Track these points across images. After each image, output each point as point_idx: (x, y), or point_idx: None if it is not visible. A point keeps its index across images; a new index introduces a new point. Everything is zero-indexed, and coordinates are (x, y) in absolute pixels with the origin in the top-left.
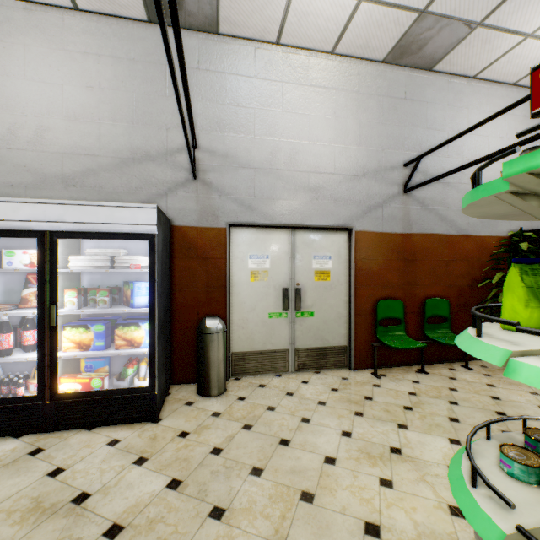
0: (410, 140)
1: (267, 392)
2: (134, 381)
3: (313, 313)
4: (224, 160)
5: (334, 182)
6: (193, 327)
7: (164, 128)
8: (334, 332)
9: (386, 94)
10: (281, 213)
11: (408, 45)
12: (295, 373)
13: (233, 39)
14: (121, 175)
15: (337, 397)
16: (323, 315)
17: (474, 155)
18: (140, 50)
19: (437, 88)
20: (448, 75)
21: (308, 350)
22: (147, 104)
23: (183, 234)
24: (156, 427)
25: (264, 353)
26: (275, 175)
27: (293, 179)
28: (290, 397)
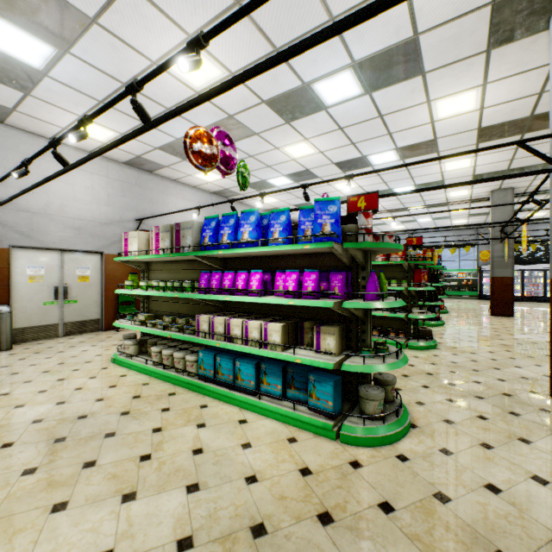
0: (140, 207)
1: (46, 344)
2: None
3: (77, 301)
4: (7, 205)
5: (92, 226)
6: None
7: None
8: (92, 311)
9: (126, 180)
10: (54, 241)
11: (136, 162)
12: (64, 337)
13: (15, 128)
14: None
15: (92, 339)
16: (84, 302)
17: (175, 219)
18: None
19: (155, 182)
20: (161, 176)
21: (74, 323)
22: None
23: None
24: None
25: (40, 327)
26: (49, 218)
27: (63, 221)
28: (62, 343)
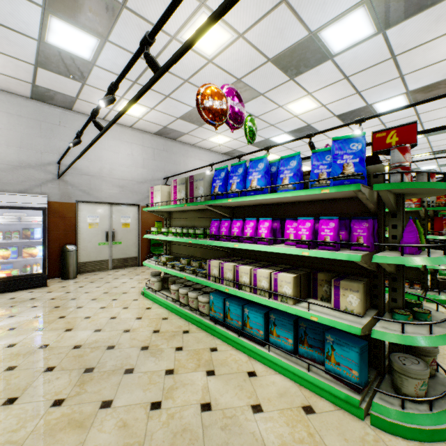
0: (166, 168)
1: (99, 275)
2: (33, 272)
3: (121, 242)
4: (74, 170)
5: (132, 184)
6: (57, 251)
7: (40, 152)
8: (132, 250)
9: (156, 147)
10: (105, 197)
11: (163, 132)
12: (112, 270)
13: (80, 113)
14: (13, 174)
15: (130, 273)
16: (126, 243)
17: None
18: (25, 111)
19: (178, 147)
20: (182, 143)
21: (119, 259)
22: (29, 139)
23: (51, 205)
24: (49, 287)
25: (96, 262)
26: (102, 179)
27: (111, 181)
28: (110, 275)
